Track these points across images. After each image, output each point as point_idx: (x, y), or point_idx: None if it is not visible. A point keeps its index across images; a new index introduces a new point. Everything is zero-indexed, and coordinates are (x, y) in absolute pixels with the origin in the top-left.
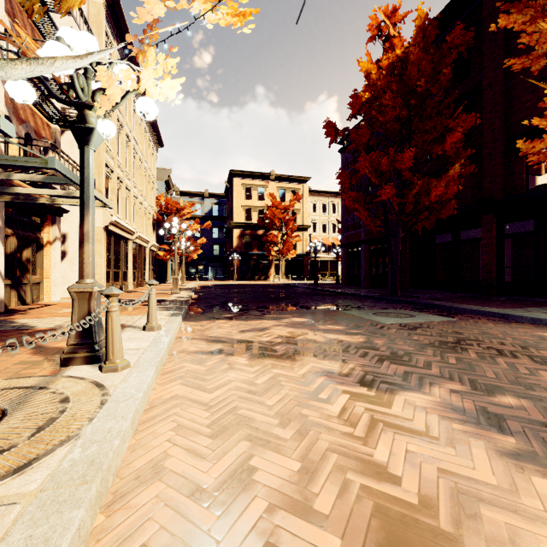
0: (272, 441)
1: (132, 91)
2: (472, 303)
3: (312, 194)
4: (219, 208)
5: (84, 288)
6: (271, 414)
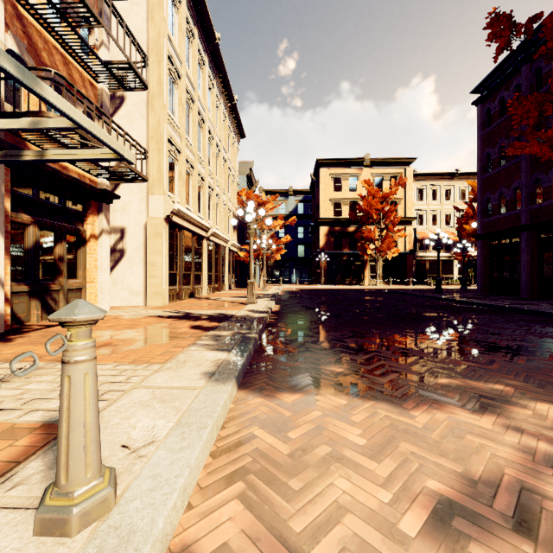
0: None
1: None
2: None
3: (417, 178)
4: (304, 205)
5: None
6: None
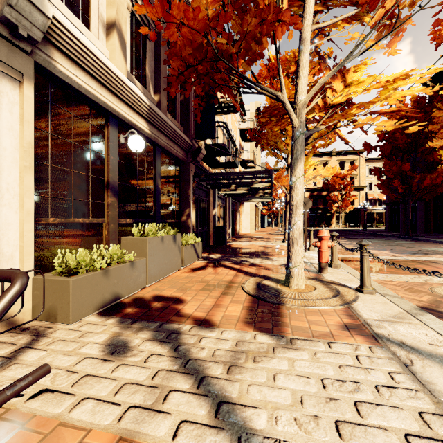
0: None
1: None
2: None
3: (368, 161)
4: None
5: None
6: None
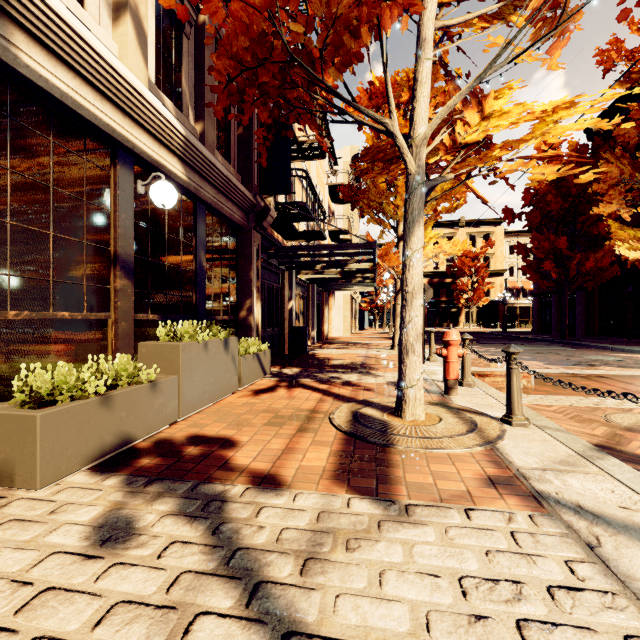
0: None
1: None
2: (615, 344)
3: (508, 235)
4: None
5: None
6: None
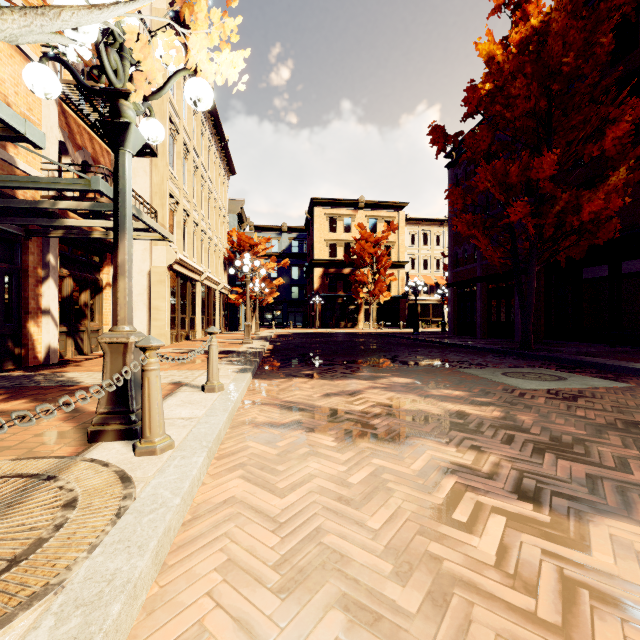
0: (384, 615)
1: (179, 72)
2: None
3: (410, 223)
4: (298, 243)
5: (117, 338)
6: (377, 548)
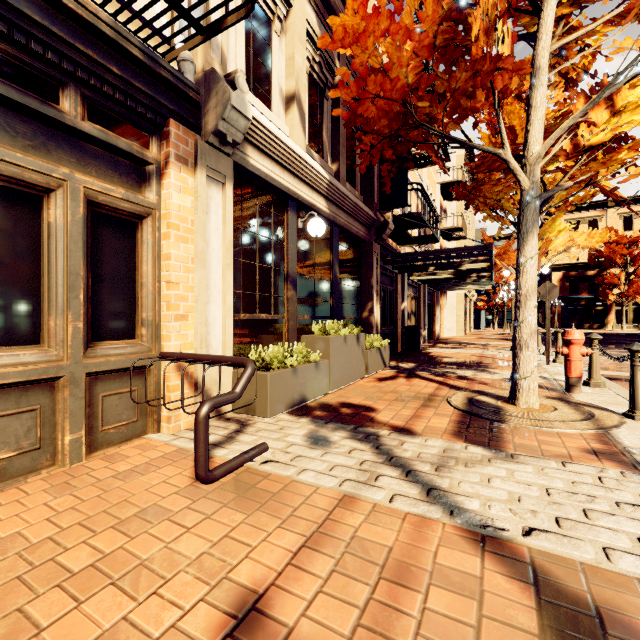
0: None
1: None
2: None
3: None
4: None
5: None
6: None
